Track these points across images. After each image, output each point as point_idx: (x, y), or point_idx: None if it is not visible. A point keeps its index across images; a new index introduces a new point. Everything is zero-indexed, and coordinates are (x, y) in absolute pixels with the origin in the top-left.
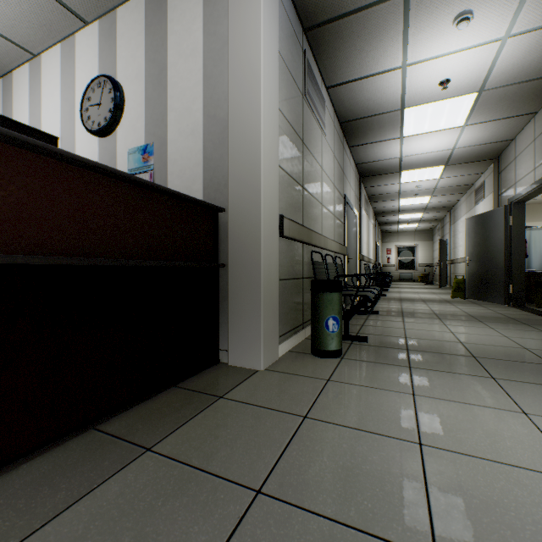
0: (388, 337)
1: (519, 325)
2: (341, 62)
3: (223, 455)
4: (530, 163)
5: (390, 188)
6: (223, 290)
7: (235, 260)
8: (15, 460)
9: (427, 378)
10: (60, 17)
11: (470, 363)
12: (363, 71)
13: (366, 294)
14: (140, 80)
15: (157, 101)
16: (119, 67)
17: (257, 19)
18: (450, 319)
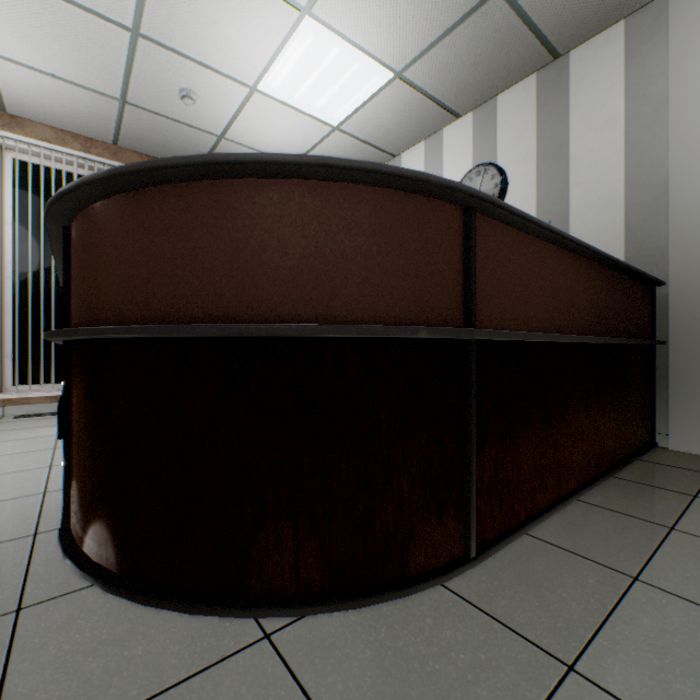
0: None
1: None
2: None
3: None
4: None
5: None
6: (658, 369)
7: (679, 337)
8: (594, 481)
9: None
10: (437, 120)
11: None
12: None
13: None
14: (528, 161)
15: (553, 178)
16: (500, 152)
17: None
18: None
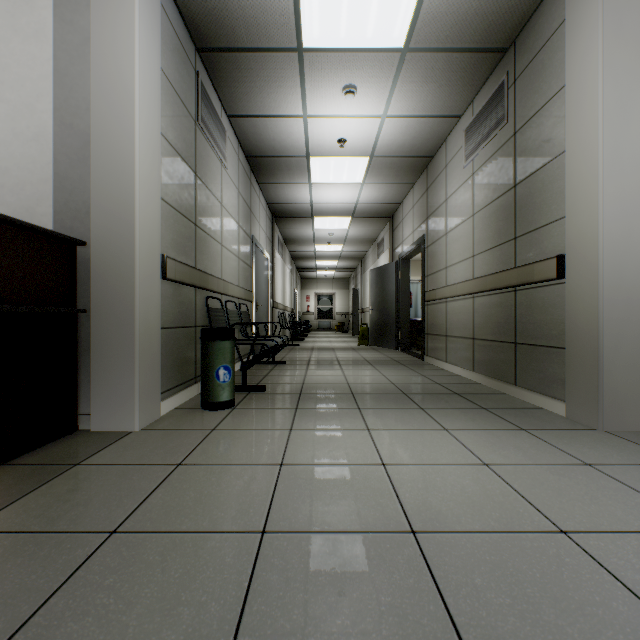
0: (287, 385)
1: (398, 366)
2: (242, 94)
3: (75, 514)
4: (411, 227)
5: (305, 232)
6: (85, 341)
7: (101, 305)
8: None
9: (307, 416)
10: None
11: (347, 399)
12: (266, 110)
13: (266, 342)
14: None
15: None
16: None
17: (132, 28)
18: (349, 365)
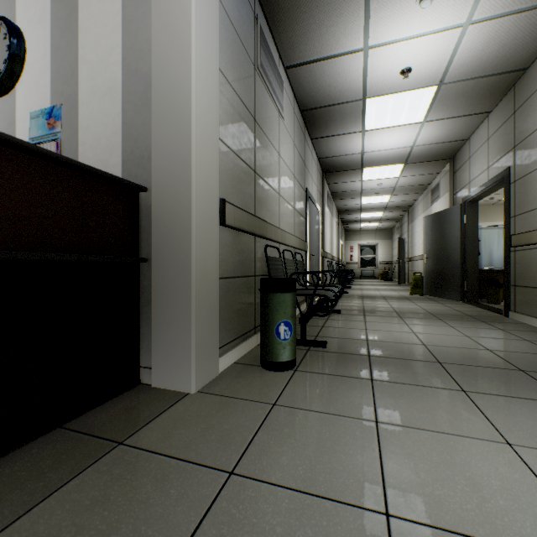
0: (349, 340)
1: (477, 323)
2: (300, 37)
3: None
4: (484, 162)
5: (353, 185)
6: (147, 291)
7: (160, 253)
8: None
9: (391, 396)
10: None
11: (437, 371)
12: (323, 51)
13: (325, 293)
14: (44, 25)
15: (65, 51)
16: (19, 7)
17: None
18: (411, 318)
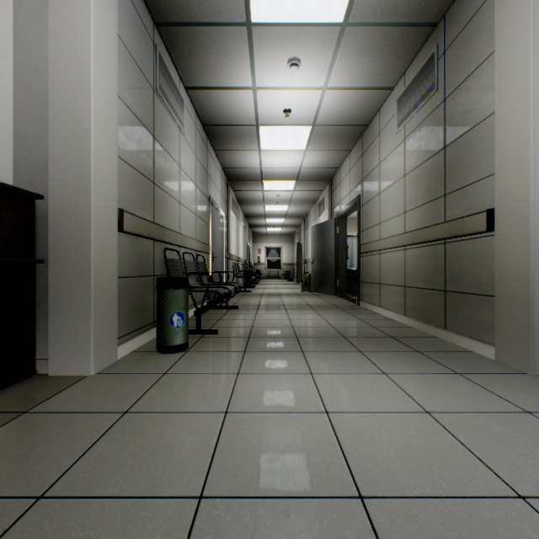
0: (237, 328)
1: (337, 310)
2: (198, 67)
3: (6, 473)
4: (348, 188)
5: (256, 194)
6: (43, 289)
7: (58, 255)
8: None
9: (254, 359)
10: None
11: (292, 342)
12: (220, 82)
13: (218, 290)
14: None
15: None
16: None
17: None
18: (293, 309)
